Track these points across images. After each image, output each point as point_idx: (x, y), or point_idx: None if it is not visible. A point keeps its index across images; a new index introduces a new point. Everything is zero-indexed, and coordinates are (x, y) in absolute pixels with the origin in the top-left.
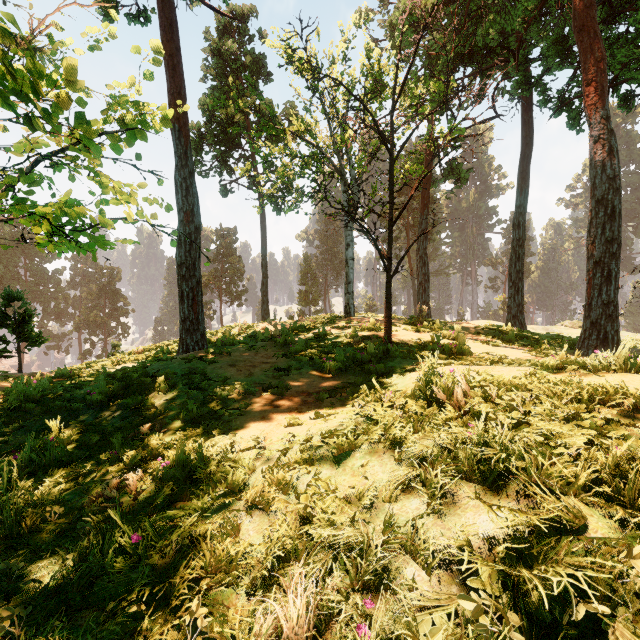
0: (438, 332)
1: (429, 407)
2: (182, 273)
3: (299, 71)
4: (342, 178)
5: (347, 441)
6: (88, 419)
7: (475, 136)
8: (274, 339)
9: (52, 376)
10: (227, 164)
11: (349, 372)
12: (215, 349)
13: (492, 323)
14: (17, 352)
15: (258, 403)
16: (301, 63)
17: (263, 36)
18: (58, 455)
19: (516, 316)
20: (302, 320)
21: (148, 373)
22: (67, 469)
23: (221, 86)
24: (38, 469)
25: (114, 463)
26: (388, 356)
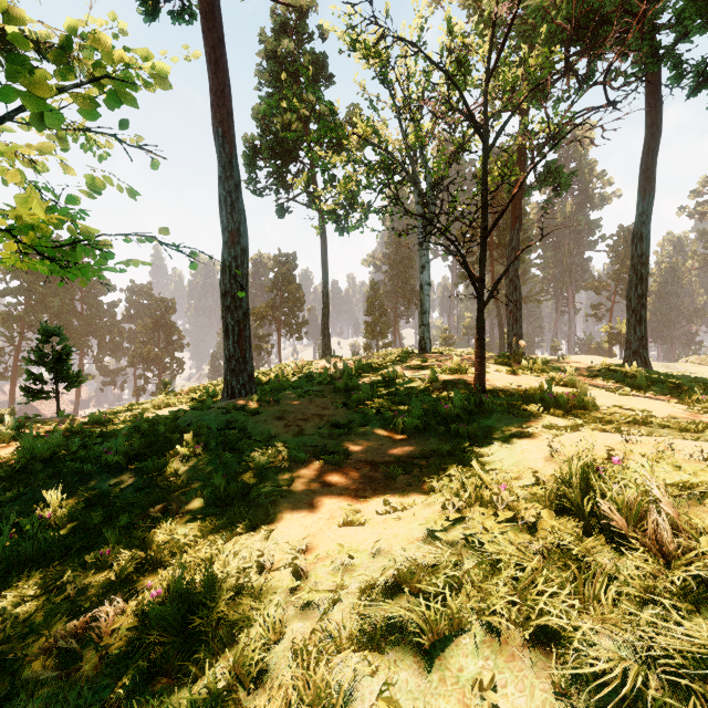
0: (541, 374)
1: (585, 531)
2: (227, 304)
3: (364, 56)
4: (416, 187)
5: (445, 610)
6: (101, 486)
7: (610, 104)
8: (333, 382)
9: (85, 422)
10: (284, 181)
11: (429, 432)
12: (261, 396)
13: (596, 359)
14: (55, 393)
15: (307, 477)
16: (366, 48)
17: (324, 32)
18: (44, 545)
19: (637, 352)
20: (368, 357)
21: (178, 426)
22: (48, 570)
23: (277, 92)
24: (17, 564)
25: (102, 570)
26: (482, 410)
